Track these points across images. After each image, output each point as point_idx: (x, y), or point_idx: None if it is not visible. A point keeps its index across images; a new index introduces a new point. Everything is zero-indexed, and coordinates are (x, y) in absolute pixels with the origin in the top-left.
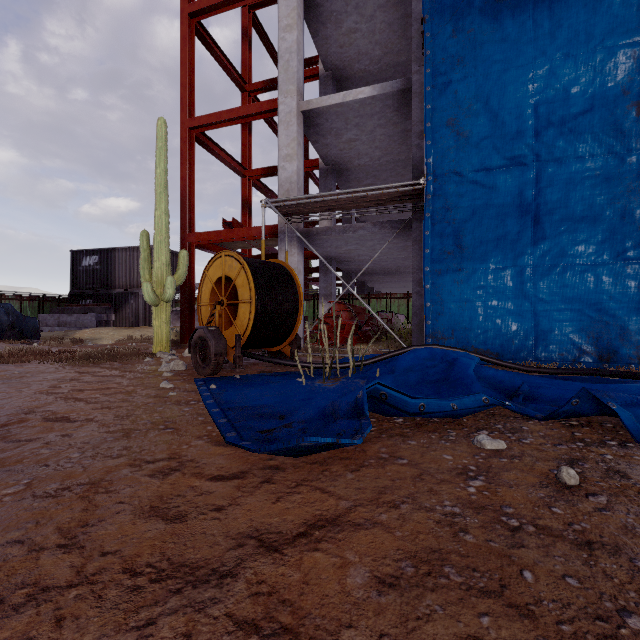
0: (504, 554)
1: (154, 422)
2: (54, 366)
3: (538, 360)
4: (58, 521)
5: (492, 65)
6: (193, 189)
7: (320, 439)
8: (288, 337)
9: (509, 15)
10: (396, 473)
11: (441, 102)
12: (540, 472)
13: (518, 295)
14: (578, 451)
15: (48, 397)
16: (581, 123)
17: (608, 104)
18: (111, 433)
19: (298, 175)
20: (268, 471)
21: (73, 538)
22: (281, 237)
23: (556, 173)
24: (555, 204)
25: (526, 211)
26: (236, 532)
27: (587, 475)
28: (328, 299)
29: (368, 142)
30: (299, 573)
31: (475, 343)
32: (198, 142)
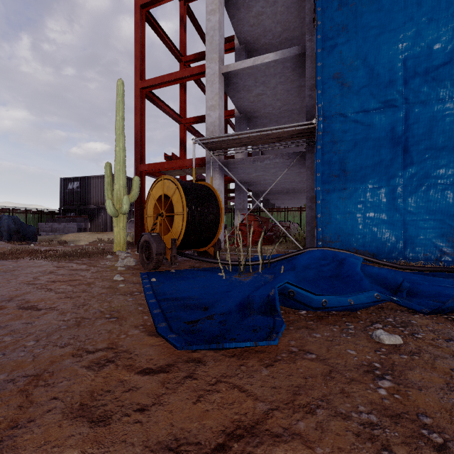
0: None
1: (102, 311)
2: (40, 262)
3: (407, 259)
4: None
5: (369, 30)
6: (144, 132)
7: (238, 344)
8: (212, 241)
9: None
10: (307, 369)
11: (329, 60)
12: (443, 371)
13: (390, 208)
14: None
15: (28, 287)
16: (442, 72)
17: None
18: (66, 321)
19: (220, 120)
20: (191, 364)
21: None
22: (207, 166)
23: (421, 112)
24: (421, 137)
25: (397, 143)
26: (155, 441)
27: None
28: (242, 212)
29: (271, 95)
30: None
31: (356, 245)
32: (147, 98)
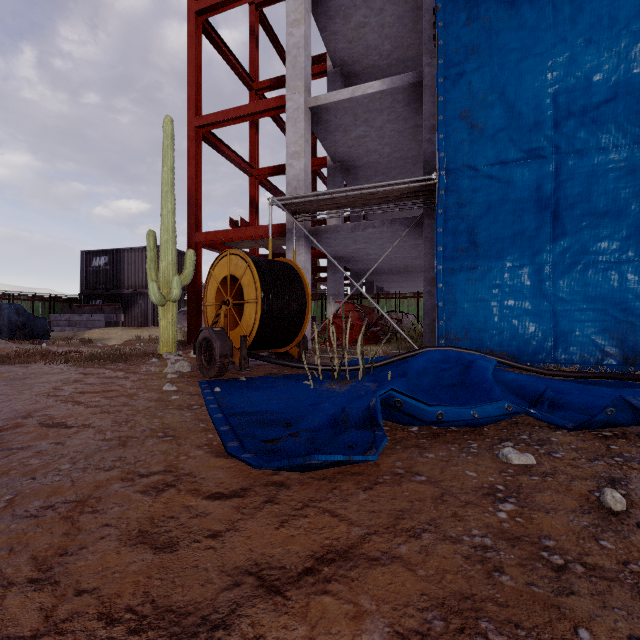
0: (551, 604)
1: (153, 429)
2: (59, 367)
3: (558, 362)
4: (34, 548)
5: (508, 54)
6: (200, 188)
7: (329, 457)
8: (295, 338)
9: (526, 1)
10: (414, 493)
11: (454, 94)
12: (578, 494)
13: (536, 294)
14: (618, 468)
15: (48, 400)
16: (604, 112)
17: (634, 92)
18: (107, 441)
19: (306, 173)
20: (271, 488)
21: (48, 570)
22: (289, 236)
23: (577, 166)
24: (576, 198)
25: (545, 206)
26: (233, 566)
27: (634, 498)
28: (336, 299)
29: (377, 138)
30: (305, 625)
31: (490, 344)
32: (205, 141)
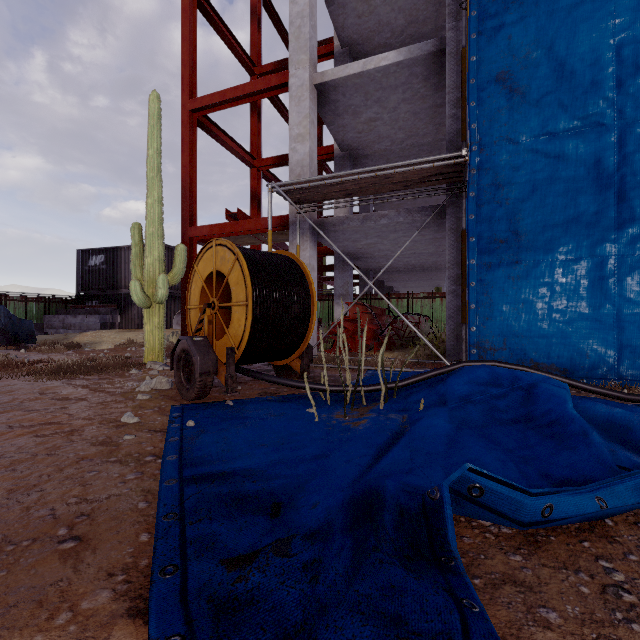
0: None
1: (58, 515)
2: (13, 383)
3: (623, 379)
4: None
5: None
6: (195, 178)
7: None
8: (297, 348)
9: None
10: None
11: (490, 52)
12: None
13: (595, 294)
14: None
15: None
16: None
17: None
18: None
19: (311, 158)
20: None
21: None
22: (292, 229)
23: None
24: None
25: (606, 185)
26: None
27: None
28: (344, 299)
29: (390, 122)
30: None
31: (535, 356)
32: (201, 127)
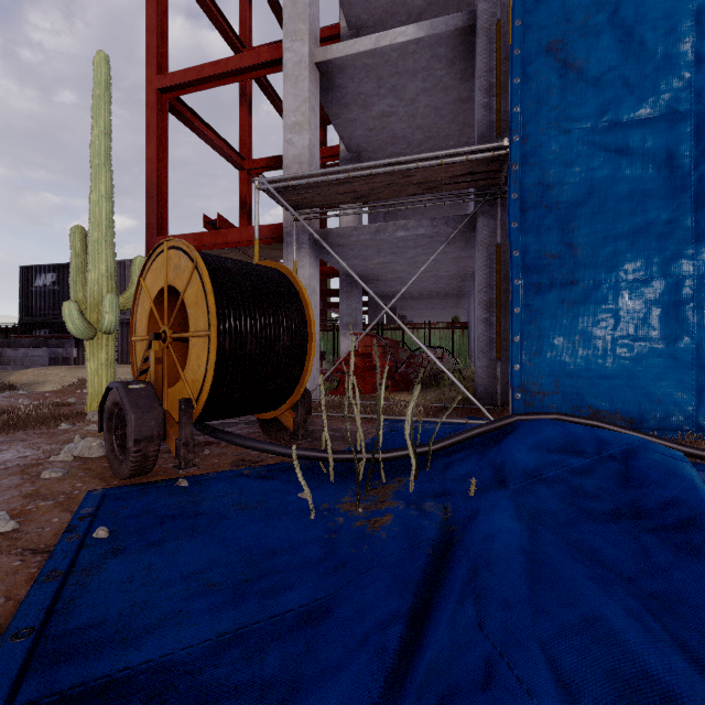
0: None
1: None
2: None
3: (703, 431)
4: None
5: None
6: (165, 176)
7: None
8: (289, 397)
9: None
10: None
11: (538, 15)
12: None
13: (669, 324)
14: None
15: None
16: None
17: None
18: None
19: (311, 153)
20: None
21: None
22: (287, 241)
23: None
24: None
25: (682, 186)
26: None
27: None
28: (352, 330)
29: (407, 118)
30: None
31: (595, 401)
32: (174, 113)
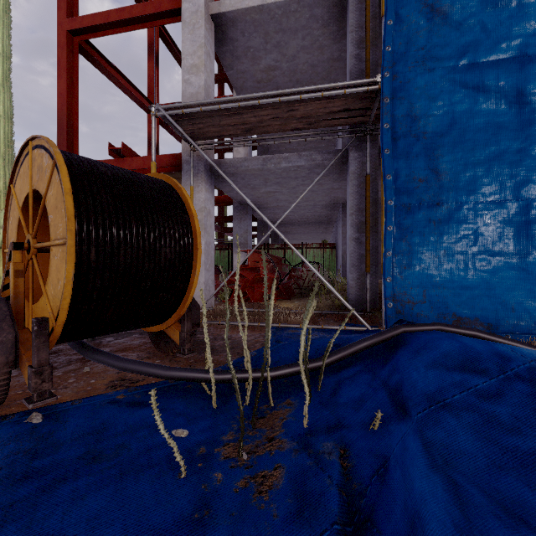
0: None
1: None
2: None
3: None
4: None
5: None
6: (76, 110)
7: None
8: (174, 310)
9: None
10: None
11: None
12: None
13: (520, 241)
14: None
15: None
16: None
17: None
18: None
19: (207, 92)
20: None
21: None
22: (185, 168)
23: None
24: None
25: (531, 120)
26: None
27: None
28: (243, 248)
29: (289, 73)
30: None
31: (457, 309)
32: (85, 56)
